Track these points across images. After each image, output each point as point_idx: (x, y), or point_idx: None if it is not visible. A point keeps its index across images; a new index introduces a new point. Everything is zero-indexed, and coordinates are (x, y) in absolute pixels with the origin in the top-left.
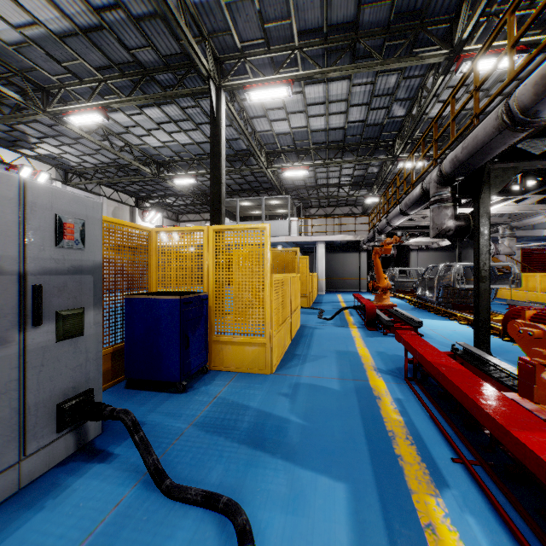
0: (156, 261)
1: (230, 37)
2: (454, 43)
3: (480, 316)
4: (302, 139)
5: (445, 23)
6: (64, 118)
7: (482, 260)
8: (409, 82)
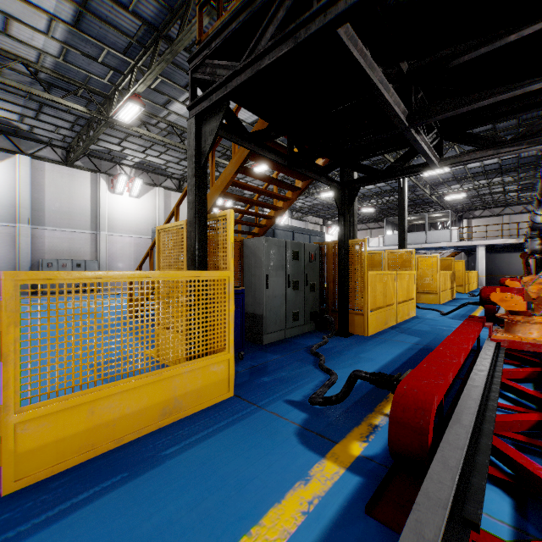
0: None
1: None
2: None
3: None
4: (460, 173)
5: None
6: (318, 196)
7: None
8: None
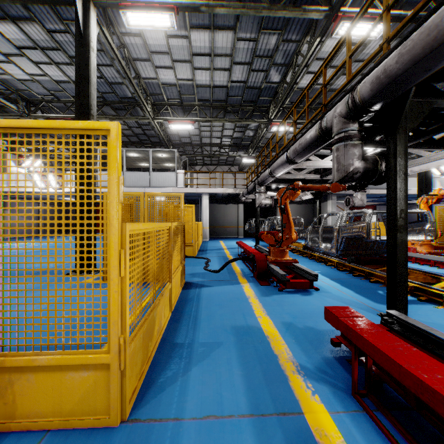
0: None
1: None
2: (333, 2)
3: (398, 272)
4: (188, 93)
5: None
6: None
7: (400, 206)
8: (286, 46)
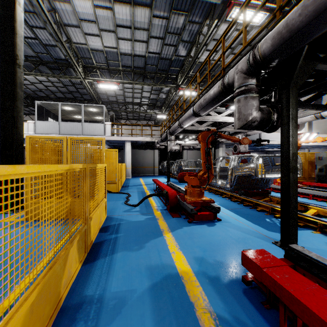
0: None
1: None
2: None
3: (291, 207)
4: (113, 60)
5: None
6: None
7: (292, 150)
8: (191, 27)
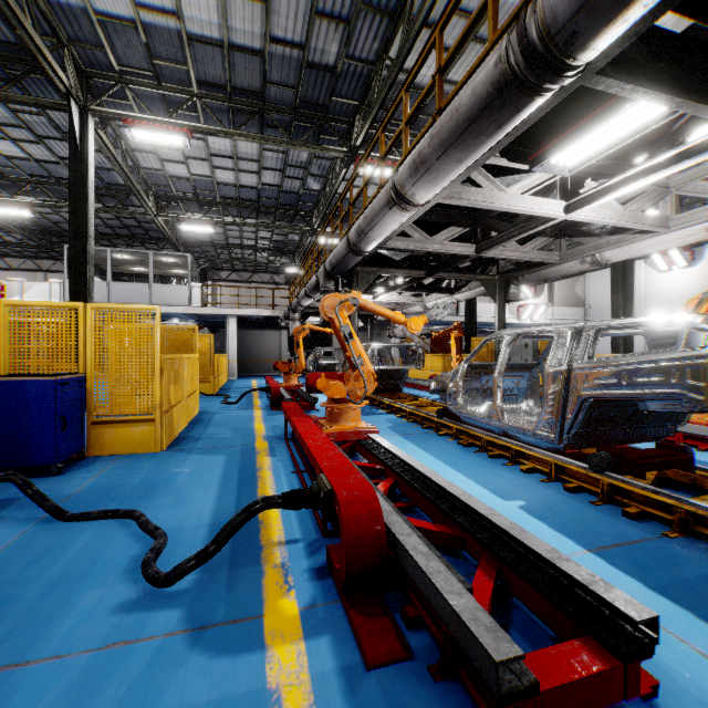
0: (8, 339)
1: (104, 54)
2: (351, 145)
3: None
4: (206, 189)
5: (345, 123)
6: None
7: None
8: (320, 161)
